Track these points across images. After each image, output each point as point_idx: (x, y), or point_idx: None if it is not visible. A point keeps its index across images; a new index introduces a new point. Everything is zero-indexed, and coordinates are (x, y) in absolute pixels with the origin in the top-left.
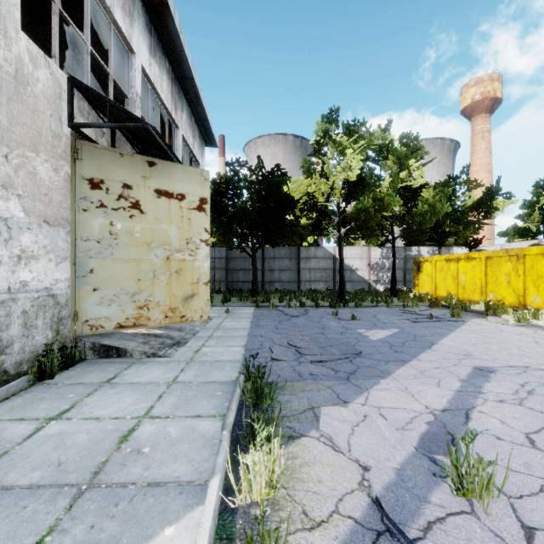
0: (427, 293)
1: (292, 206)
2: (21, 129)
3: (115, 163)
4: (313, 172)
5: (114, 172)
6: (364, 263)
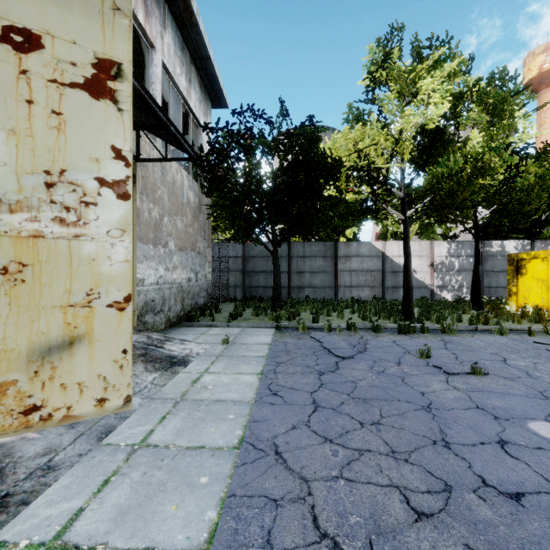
0: (537, 306)
1: (334, 170)
2: None
3: None
4: (363, 125)
5: None
6: (424, 262)
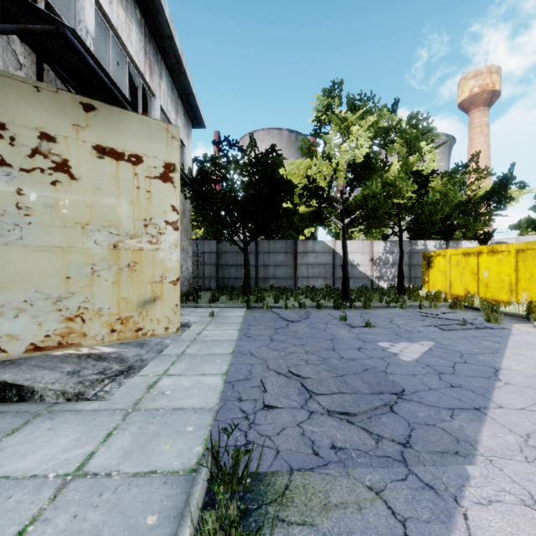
0: (440, 291)
1: (290, 191)
2: None
3: (25, 100)
4: (313, 154)
5: (24, 113)
6: (366, 257)
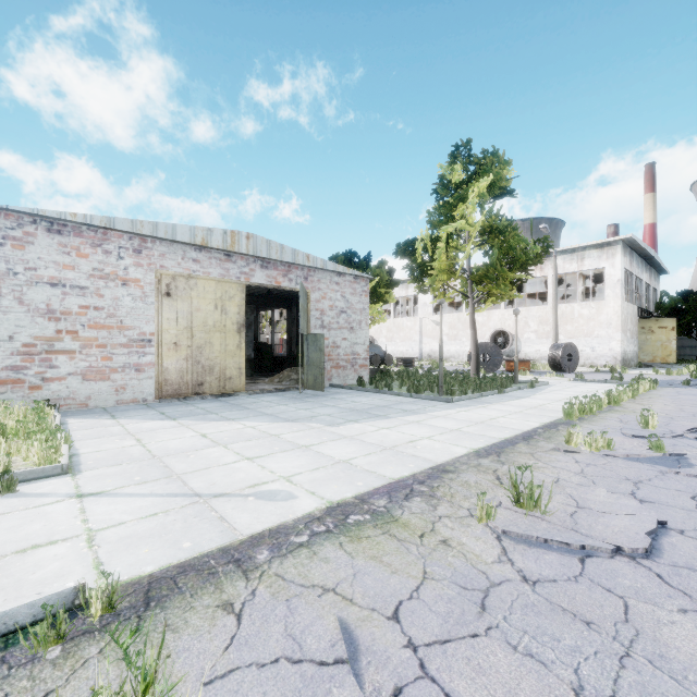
0: None
1: None
2: (635, 323)
3: (647, 322)
4: None
5: (647, 324)
6: None
